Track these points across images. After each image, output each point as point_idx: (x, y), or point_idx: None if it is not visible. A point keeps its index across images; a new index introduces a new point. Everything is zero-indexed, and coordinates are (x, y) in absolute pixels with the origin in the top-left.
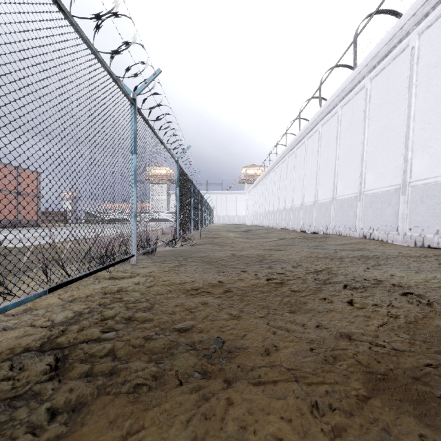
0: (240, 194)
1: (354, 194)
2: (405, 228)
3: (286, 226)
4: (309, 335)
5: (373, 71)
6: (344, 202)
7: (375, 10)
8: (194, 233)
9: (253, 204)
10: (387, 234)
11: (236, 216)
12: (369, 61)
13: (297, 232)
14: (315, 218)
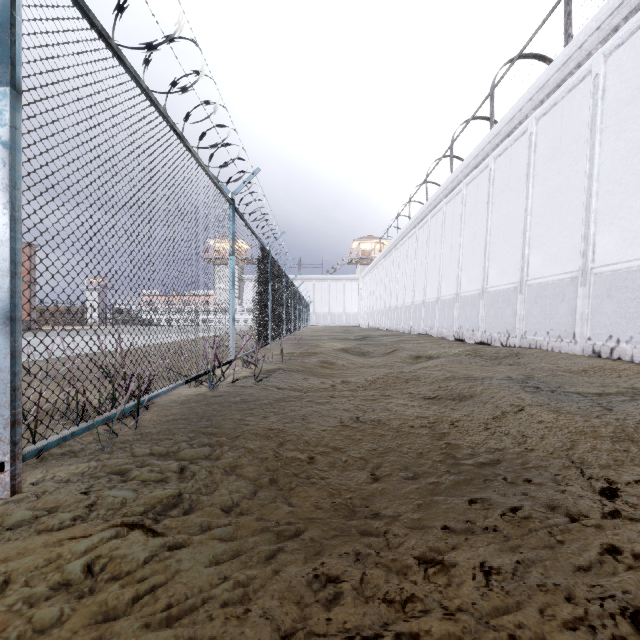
0: (350, 281)
1: (569, 274)
2: None
3: (428, 330)
4: None
5: (611, 38)
6: (545, 290)
7: None
8: (275, 343)
9: (371, 296)
10: None
11: (343, 314)
12: (605, 19)
13: (449, 341)
14: (483, 317)
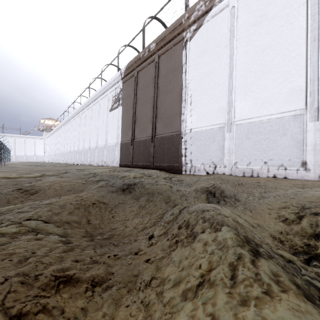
0: (39, 139)
1: (88, 148)
2: (96, 160)
3: (67, 162)
4: (30, 170)
5: (93, 102)
6: (86, 151)
7: (93, 81)
8: None
9: (50, 148)
10: (93, 163)
11: (34, 156)
12: (91, 99)
13: (70, 164)
14: (78, 157)
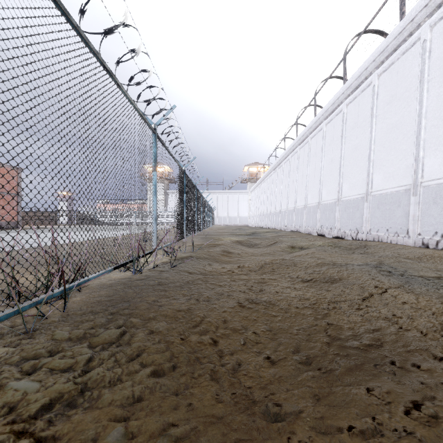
0: (242, 194)
1: (403, 187)
2: None
3: (298, 228)
4: None
5: (436, 13)
6: (385, 199)
7: None
8: (189, 238)
9: (257, 205)
10: None
11: (237, 217)
12: None
13: (313, 236)
14: (338, 219)
